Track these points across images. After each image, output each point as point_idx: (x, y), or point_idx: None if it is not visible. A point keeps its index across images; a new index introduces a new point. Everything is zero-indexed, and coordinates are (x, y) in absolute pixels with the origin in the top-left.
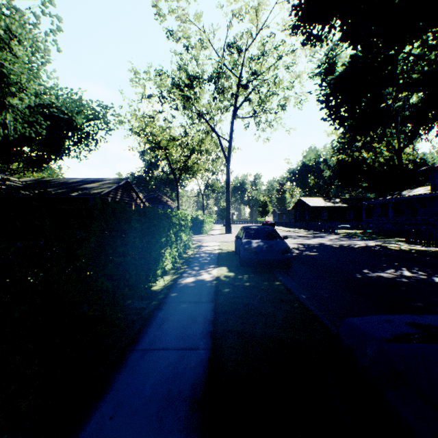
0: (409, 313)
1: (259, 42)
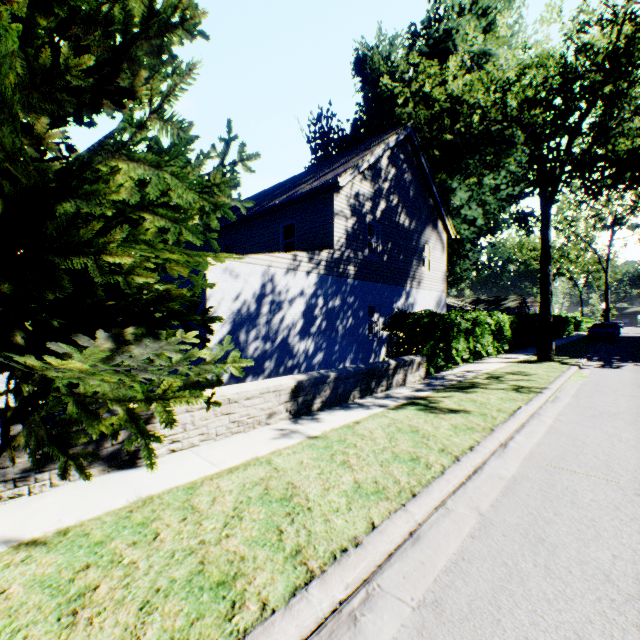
0: (634, 339)
1: (632, 191)
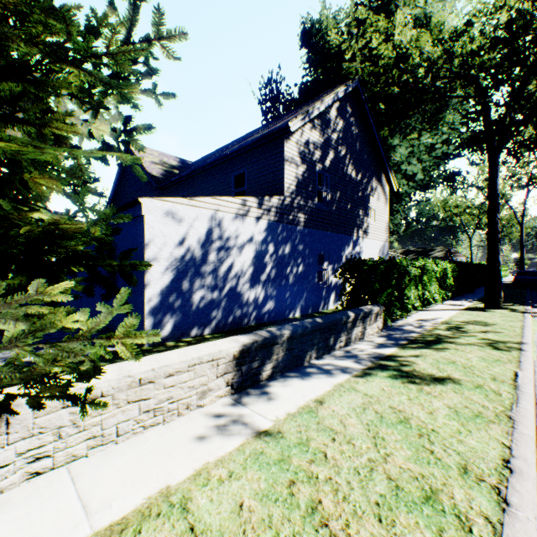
0: None
1: None
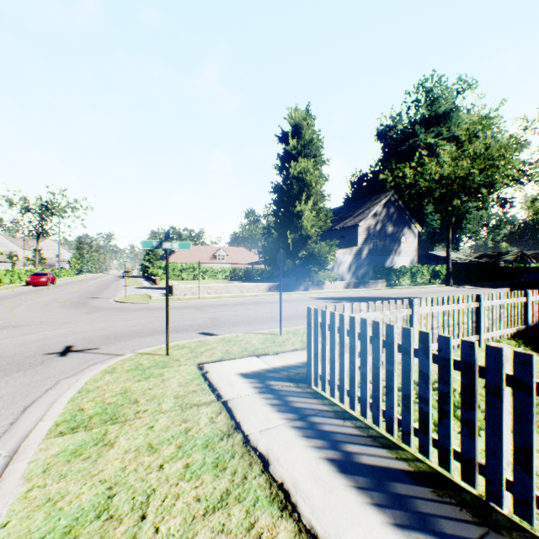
0: None
1: None
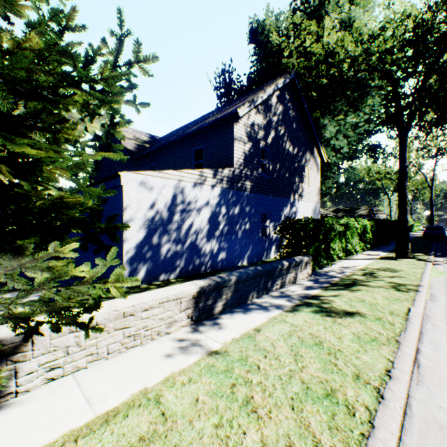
0: None
1: None
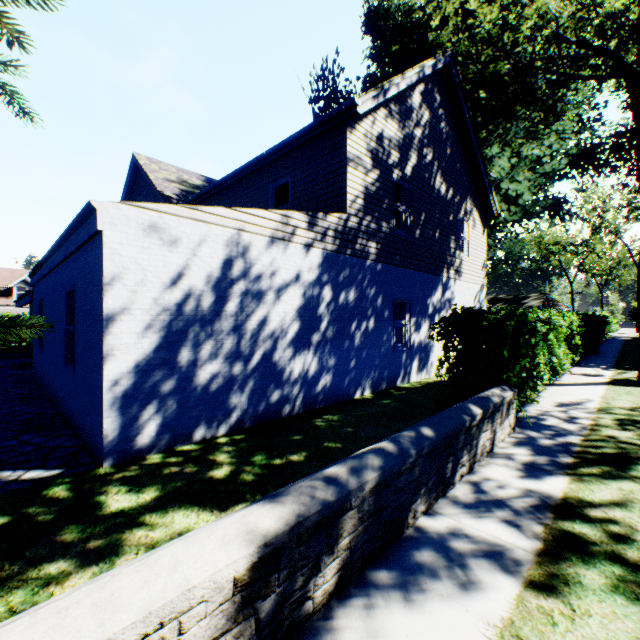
0: None
1: None
